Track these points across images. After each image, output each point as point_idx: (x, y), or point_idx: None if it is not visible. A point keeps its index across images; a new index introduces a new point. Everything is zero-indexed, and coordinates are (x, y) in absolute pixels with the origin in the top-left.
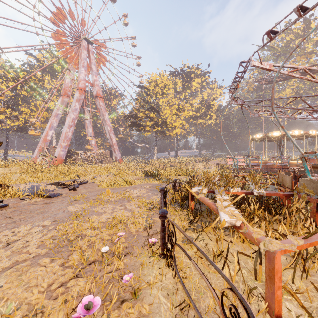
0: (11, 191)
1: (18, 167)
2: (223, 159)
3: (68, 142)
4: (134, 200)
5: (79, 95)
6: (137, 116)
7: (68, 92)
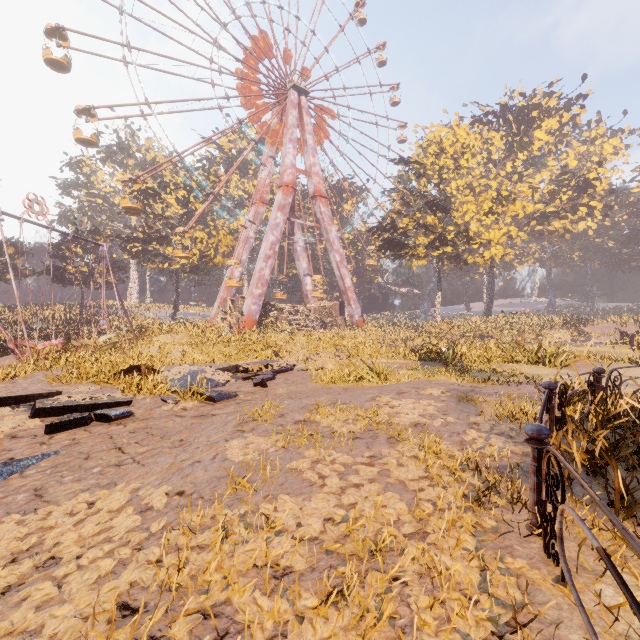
0: (149, 381)
1: (185, 333)
2: (633, 319)
3: (264, 287)
4: (409, 441)
5: (283, 197)
6: (396, 225)
7: (265, 195)
